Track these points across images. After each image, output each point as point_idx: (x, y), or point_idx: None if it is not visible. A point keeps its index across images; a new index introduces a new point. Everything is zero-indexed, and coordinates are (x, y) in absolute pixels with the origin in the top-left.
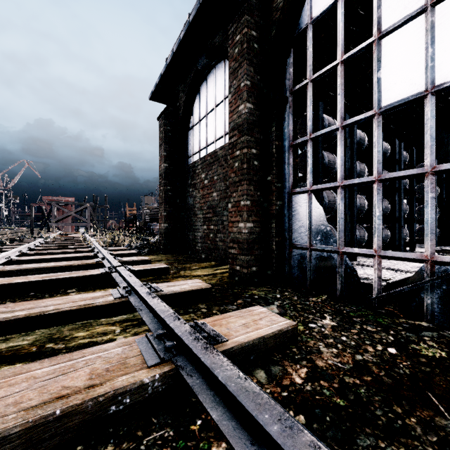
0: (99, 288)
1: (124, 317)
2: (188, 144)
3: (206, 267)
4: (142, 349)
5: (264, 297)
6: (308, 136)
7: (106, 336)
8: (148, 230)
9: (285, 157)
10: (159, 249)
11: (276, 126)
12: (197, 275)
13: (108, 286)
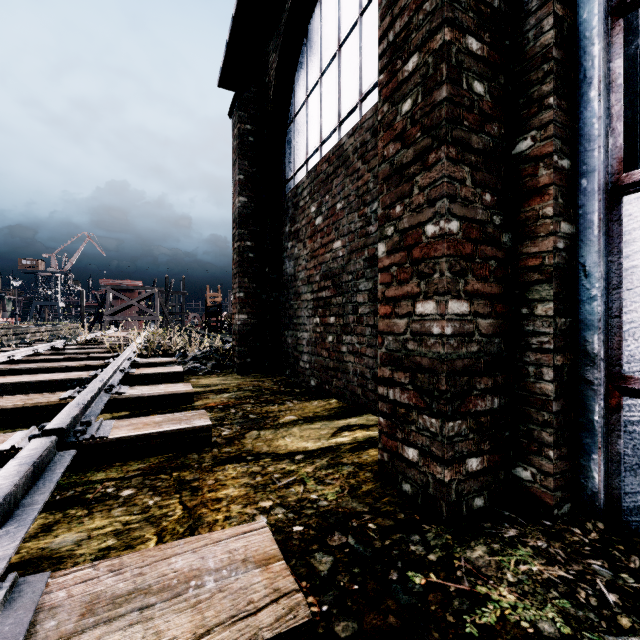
0: None
1: None
2: (285, 156)
3: (315, 418)
4: None
5: None
6: None
7: None
8: None
9: (586, 61)
10: (233, 363)
11: None
12: (284, 455)
13: None
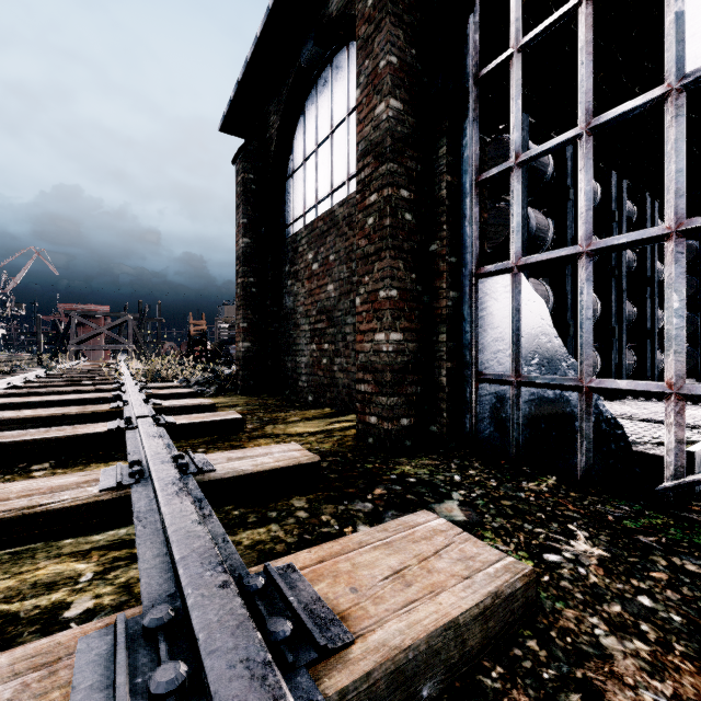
0: (98, 461)
1: (120, 534)
2: (284, 204)
3: (314, 418)
4: (77, 692)
5: (429, 480)
6: (512, 159)
7: (50, 594)
8: (224, 357)
9: (464, 205)
10: (236, 386)
11: (448, 146)
12: (296, 434)
13: (119, 456)
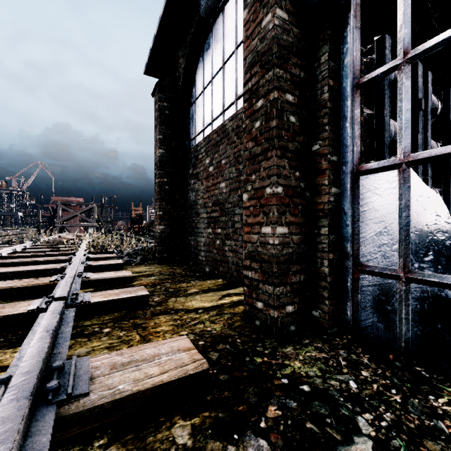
0: (10, 345)
1: None
2: (189, 124)
3: (209, 290)
4: None
5: (324, 389)
6: (399, 56)
7: None
8: (152, 232)
9: (344, 108)
10: (155, 257)
11: (330, 52)
12: (192, 310)
13: None
